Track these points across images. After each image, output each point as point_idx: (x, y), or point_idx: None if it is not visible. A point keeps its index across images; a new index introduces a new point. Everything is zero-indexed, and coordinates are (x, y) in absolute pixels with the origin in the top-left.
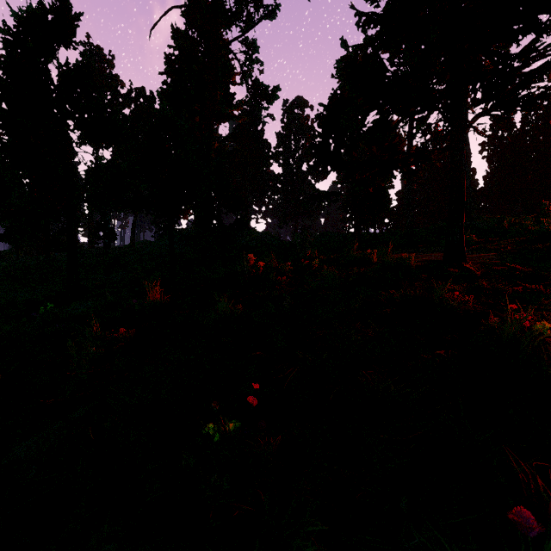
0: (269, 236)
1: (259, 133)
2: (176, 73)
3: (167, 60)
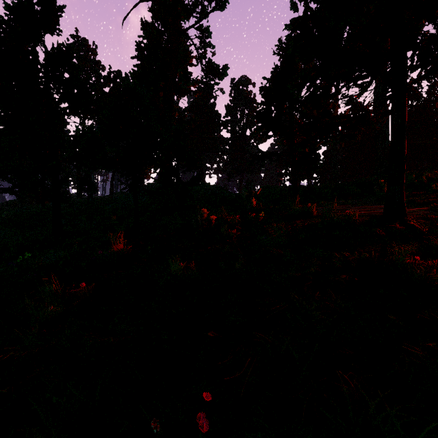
0: (219, 189)
1: (211, 106)
2: (144, 57)
3: (137, 47)
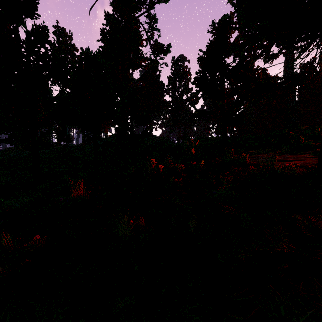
0: (163, 139)
1: (157, 77)
2: (107, 40)
3: (101, 32)
